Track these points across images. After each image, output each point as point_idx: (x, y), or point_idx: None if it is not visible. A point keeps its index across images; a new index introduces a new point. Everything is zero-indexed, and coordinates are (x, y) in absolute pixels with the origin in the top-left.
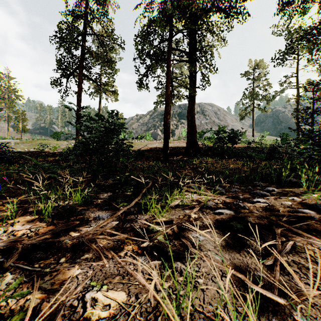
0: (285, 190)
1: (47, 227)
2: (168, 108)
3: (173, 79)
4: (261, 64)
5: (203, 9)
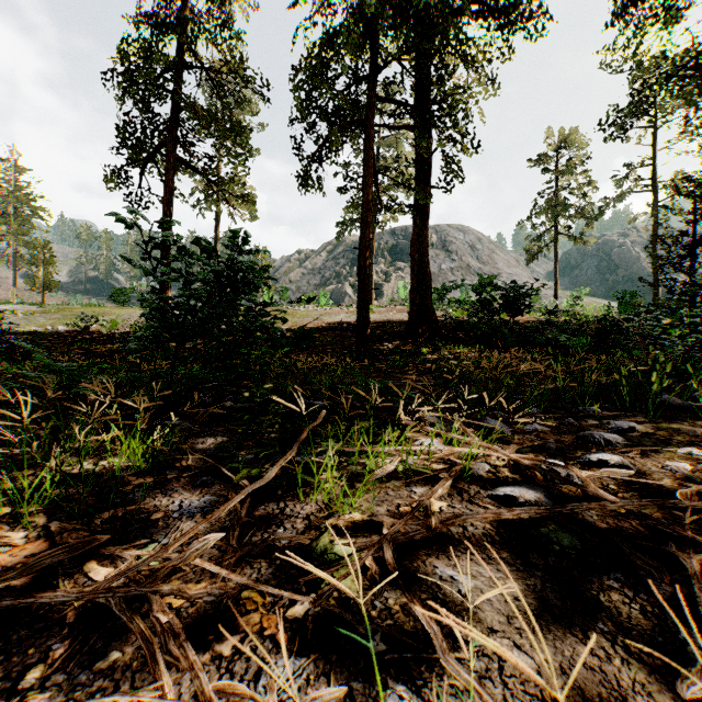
0: (661, 428)
1: (26, 547)
2: (367, 233)
3: (379, 168)
4: (574, 138)
5: (448, 9)
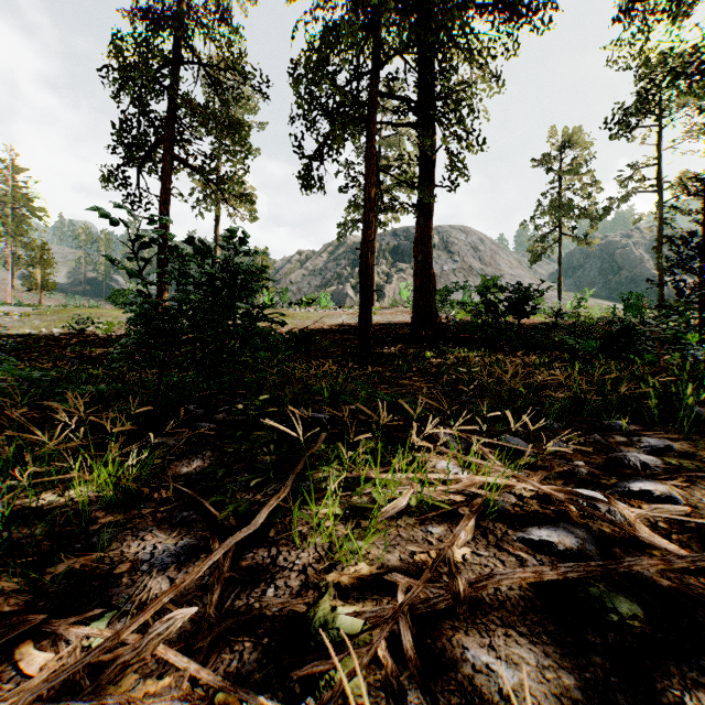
0: (698, 446)
1: None
2: (370, 233)
3: (381, 167)
4: (578, 138)
5: (453, 2)
